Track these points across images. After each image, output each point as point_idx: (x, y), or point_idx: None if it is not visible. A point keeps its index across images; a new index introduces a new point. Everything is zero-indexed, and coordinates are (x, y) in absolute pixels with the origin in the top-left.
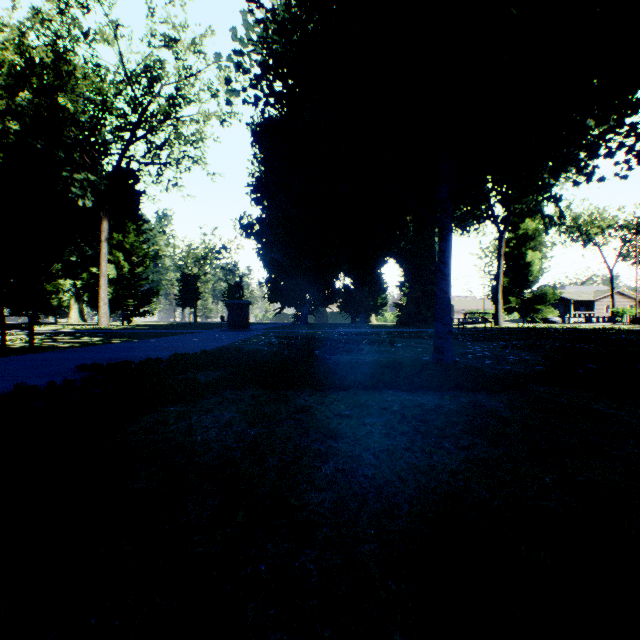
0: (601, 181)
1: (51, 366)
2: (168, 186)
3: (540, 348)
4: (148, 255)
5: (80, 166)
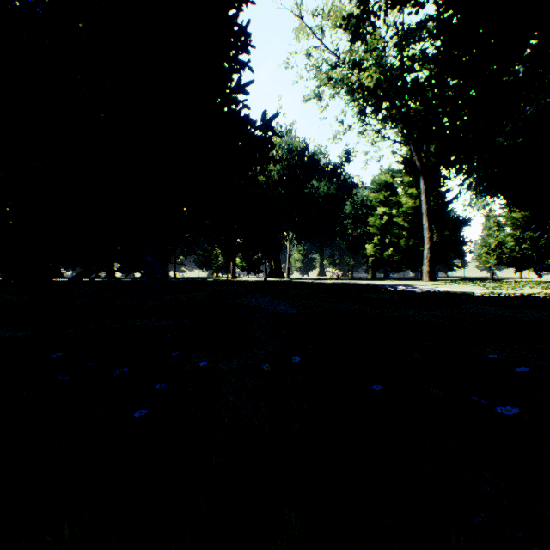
0: None
1: None
2: None
3: None
4: None
5: None
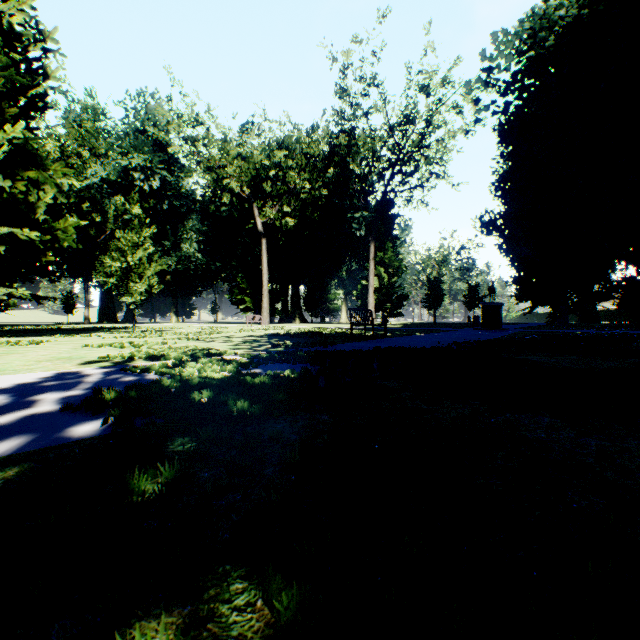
0: None
1: (418, 342)
2: (417, 206)
3: None
4: (400, 266)
5: (356, 207)
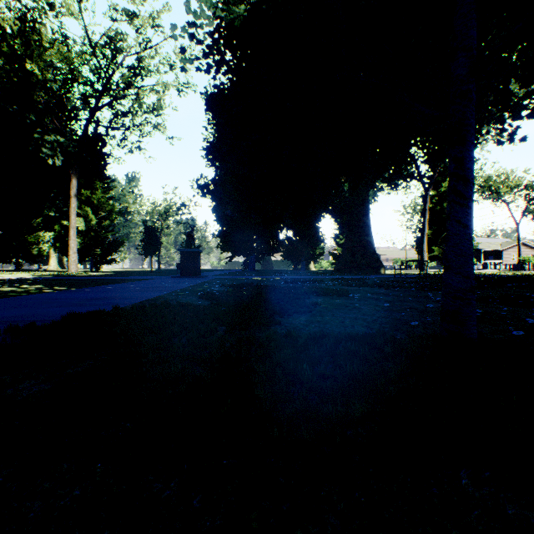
0: (523, 140)
1: None
2: (131, 148)
3: (533, 302)
4: (114, 210)
5: (51, 129)
